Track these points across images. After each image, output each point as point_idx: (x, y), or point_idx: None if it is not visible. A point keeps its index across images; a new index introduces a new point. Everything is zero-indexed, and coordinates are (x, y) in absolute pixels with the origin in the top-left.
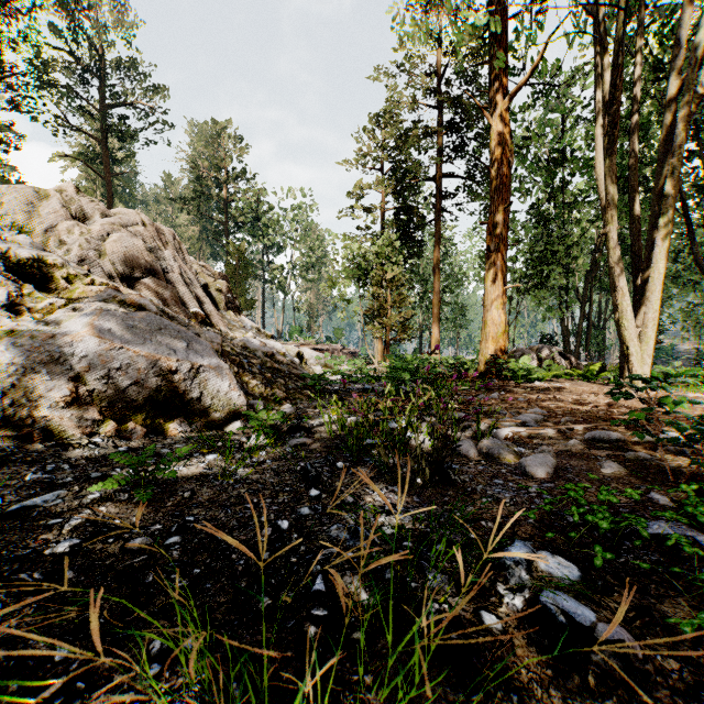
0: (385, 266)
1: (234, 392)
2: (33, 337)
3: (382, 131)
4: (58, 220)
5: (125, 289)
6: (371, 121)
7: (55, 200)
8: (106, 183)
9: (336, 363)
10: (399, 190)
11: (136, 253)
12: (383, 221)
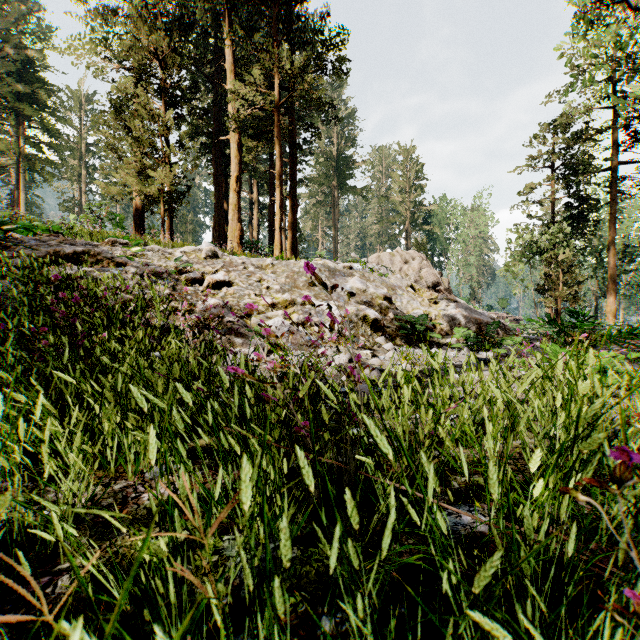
0: (556, 250)
1: (498, 331)
2: (446, 313)
3: (552, 138)
4: (402, 265)
5: (433, 292)
6: (541, 131)
7: (397, 256)
8: (332, 210)
9: (516, 326)
10: (570, 185)
11: (432, 276)
12: (553, 209)
